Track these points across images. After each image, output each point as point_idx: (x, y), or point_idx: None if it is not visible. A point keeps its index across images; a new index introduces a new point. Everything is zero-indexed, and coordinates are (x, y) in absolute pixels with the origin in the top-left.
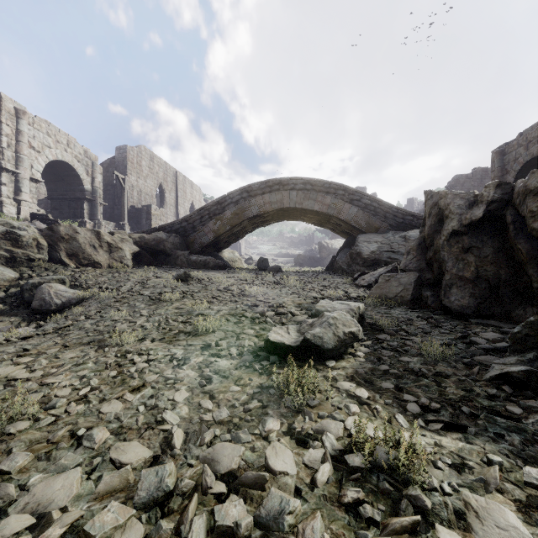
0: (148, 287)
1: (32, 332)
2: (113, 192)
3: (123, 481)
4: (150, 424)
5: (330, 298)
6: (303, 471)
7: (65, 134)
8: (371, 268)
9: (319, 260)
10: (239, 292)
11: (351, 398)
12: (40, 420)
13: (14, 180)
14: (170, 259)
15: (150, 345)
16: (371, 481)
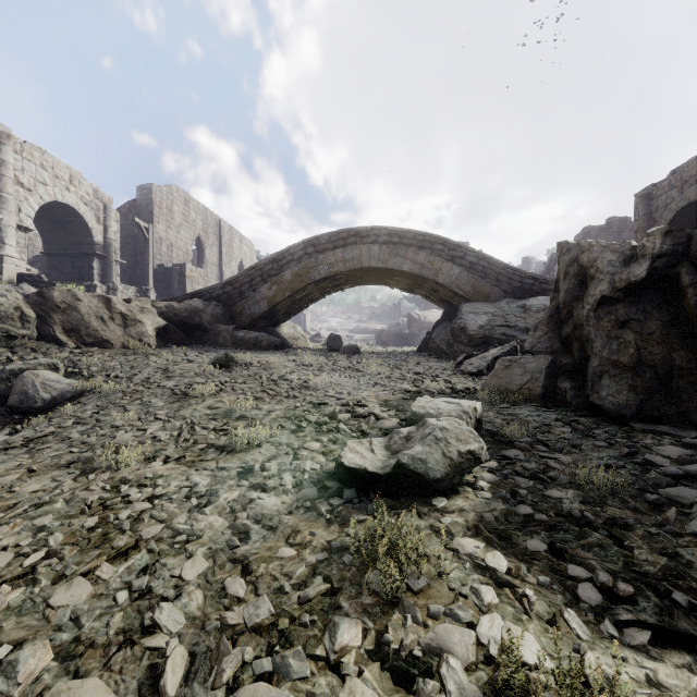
0: (173, 375)
1: None
2: (135, 246)
3: None
4: (132, 632)
5: (429, 391)
6: None
7: (68, 167)
8: (480, 348)
9: (409, 337)
10: (300, 382)
11: (481, 573)
12: None
13: None
14: (208, 336)
15: (161, 468)
16: None
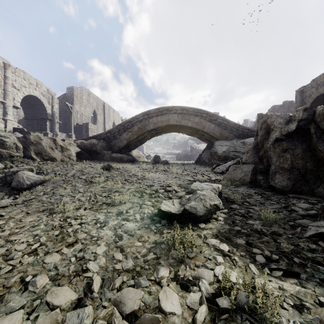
0: (85, 173)
1: (9, 203)
2: (65, 115)
3: (53, 321)
4: (78, 271)
5: (199, 180)
6: (186, 311)
7: (35, 79)
8: (223, 161)
9: (191, 156)
10: (141, 176)
11: (217, 251)
12: (1, 269)
13: (3, 107)
14: (99, 156)
15: (83, 212)
16: (236, 320)
